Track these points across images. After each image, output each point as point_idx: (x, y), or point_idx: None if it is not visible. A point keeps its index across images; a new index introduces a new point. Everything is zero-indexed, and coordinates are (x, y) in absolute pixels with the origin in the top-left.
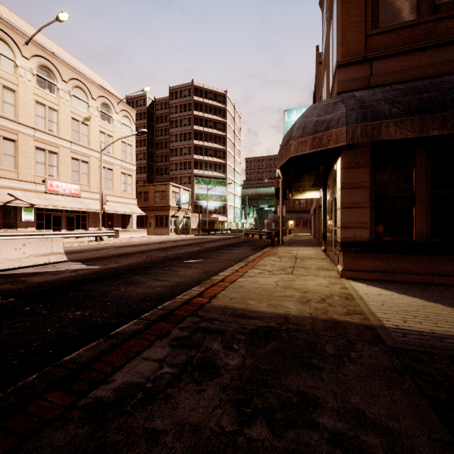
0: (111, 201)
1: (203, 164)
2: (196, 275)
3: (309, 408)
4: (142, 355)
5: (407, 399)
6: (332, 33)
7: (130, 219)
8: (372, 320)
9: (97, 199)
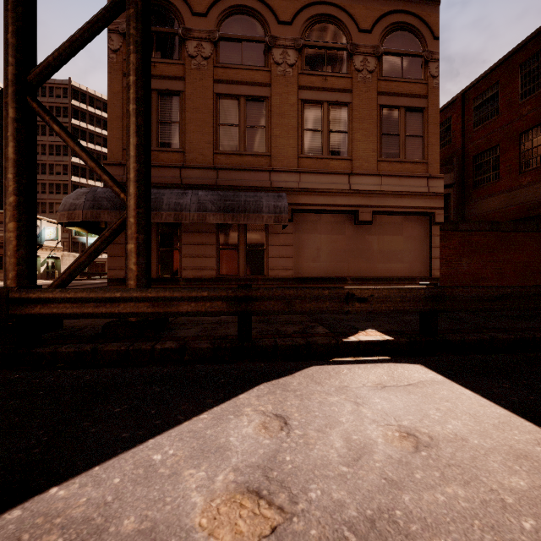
0: None
1: None
2: None
3: None
4: None
5: None
6: None
7: None
8: None
9: None
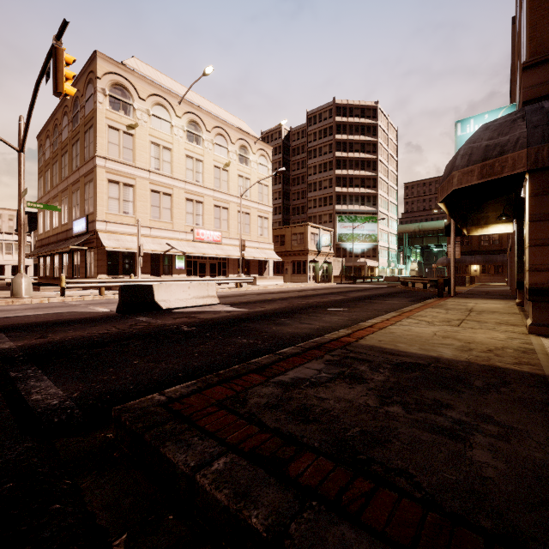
0: (248, 246)
1: (347, 198)
2: (342, 322)
3: (441, 408)
4: (304, 366)
5: (545, 419)
6: (522, 18)
7: (267, 265)
8: (547, 371)
9: (236, 245)
